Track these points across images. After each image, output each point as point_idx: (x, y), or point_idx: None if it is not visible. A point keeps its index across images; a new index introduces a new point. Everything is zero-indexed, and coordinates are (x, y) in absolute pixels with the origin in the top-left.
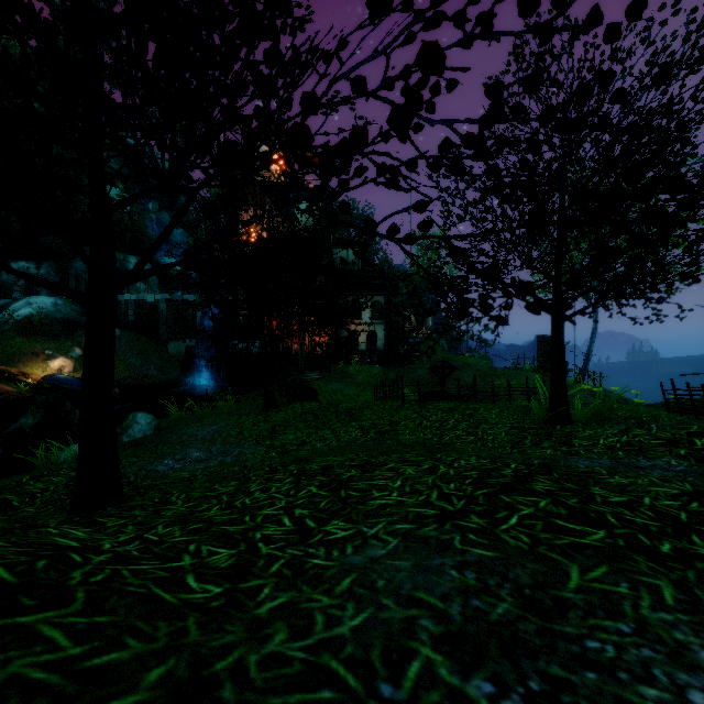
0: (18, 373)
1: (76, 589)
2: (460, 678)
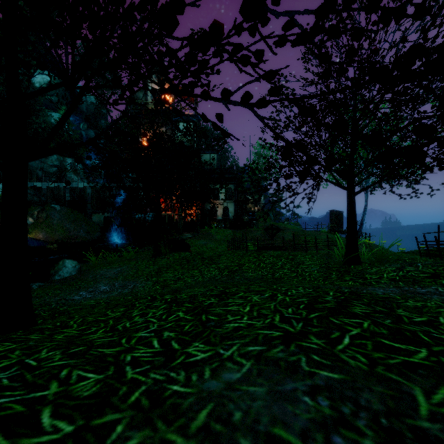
0: None
1: None
2: None
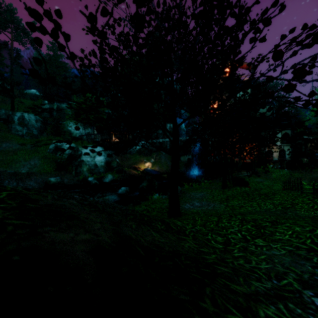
0: (137, 167)
1: (188, 235)
2: (301, 288)
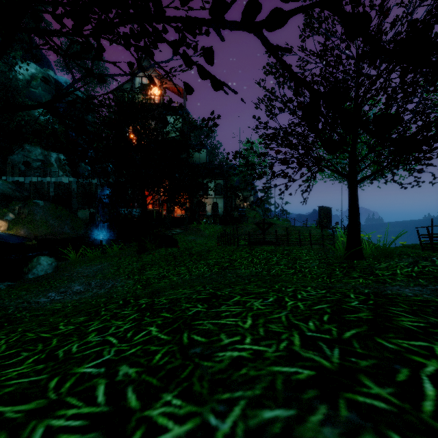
0: None
1: None
2: None
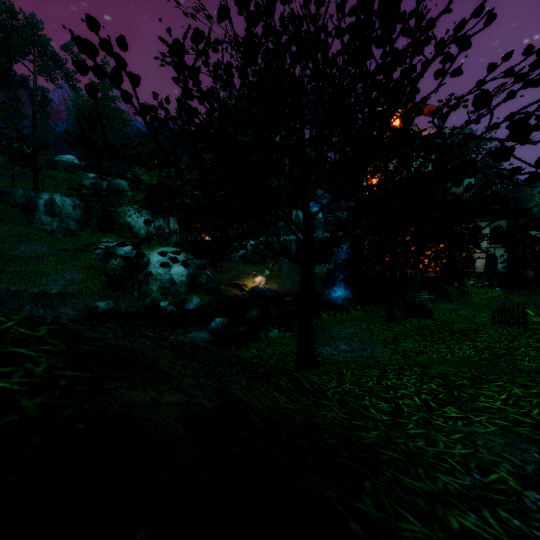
0: (242, 284)
1: (332, 398)
2: (521, 488)
